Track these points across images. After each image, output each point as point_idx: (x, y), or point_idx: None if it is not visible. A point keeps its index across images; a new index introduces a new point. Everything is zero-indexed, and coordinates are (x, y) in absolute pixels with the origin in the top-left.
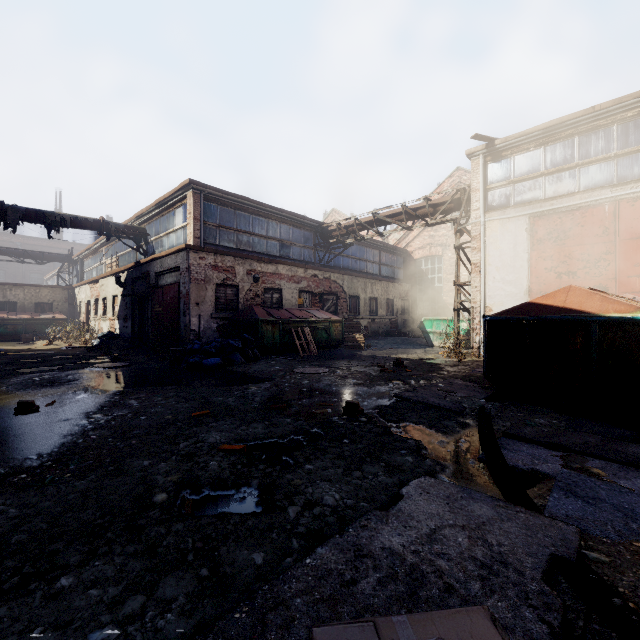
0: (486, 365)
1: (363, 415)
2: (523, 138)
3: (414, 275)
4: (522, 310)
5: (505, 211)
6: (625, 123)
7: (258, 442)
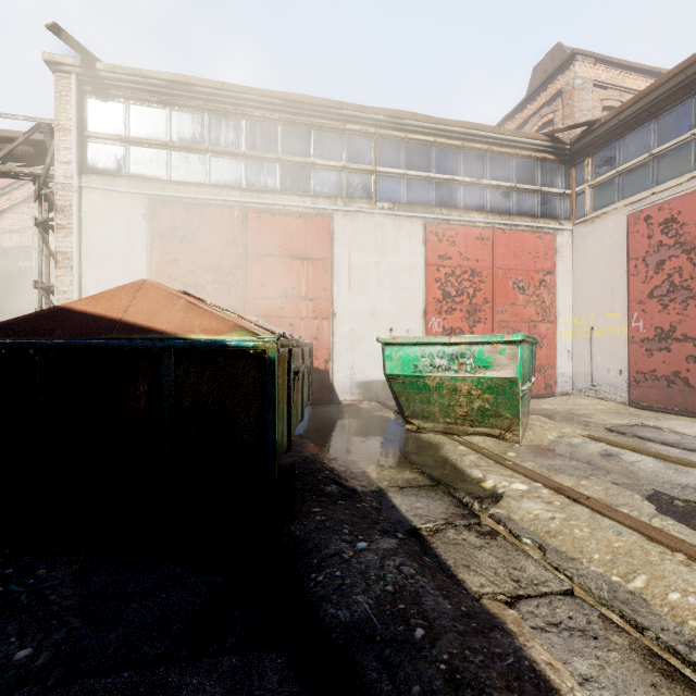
0: None
1: None
2: (140, 80)
3: (2, 273)
4: (38, 324)
5: (114, 180)
6: (253, 122)
7: None
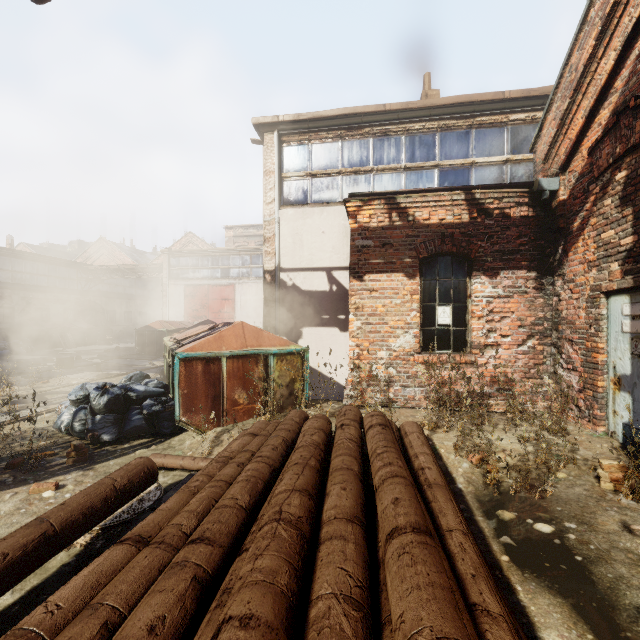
0: (136, 345)
1: (82, 359)
2: (182, 252)
3: None
4: (145, 327)
5: (176, 281)
6: (212, 257)
7: (45, 363)
